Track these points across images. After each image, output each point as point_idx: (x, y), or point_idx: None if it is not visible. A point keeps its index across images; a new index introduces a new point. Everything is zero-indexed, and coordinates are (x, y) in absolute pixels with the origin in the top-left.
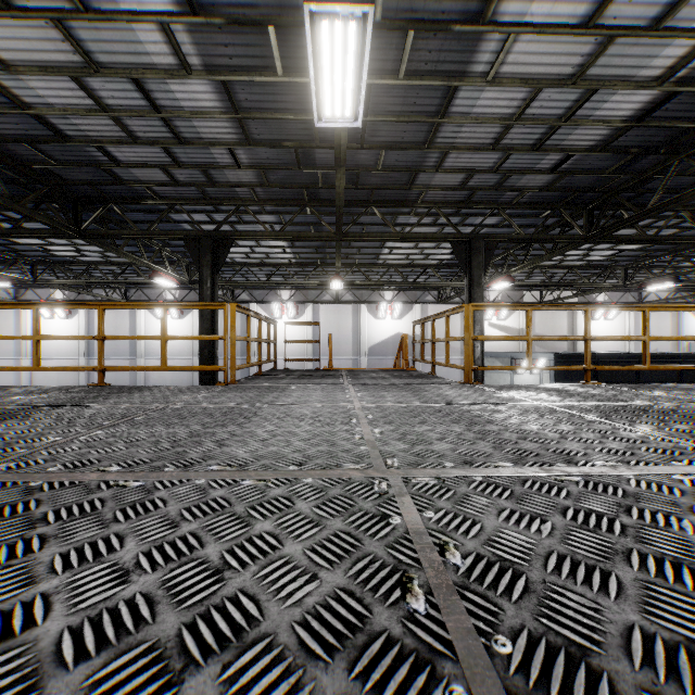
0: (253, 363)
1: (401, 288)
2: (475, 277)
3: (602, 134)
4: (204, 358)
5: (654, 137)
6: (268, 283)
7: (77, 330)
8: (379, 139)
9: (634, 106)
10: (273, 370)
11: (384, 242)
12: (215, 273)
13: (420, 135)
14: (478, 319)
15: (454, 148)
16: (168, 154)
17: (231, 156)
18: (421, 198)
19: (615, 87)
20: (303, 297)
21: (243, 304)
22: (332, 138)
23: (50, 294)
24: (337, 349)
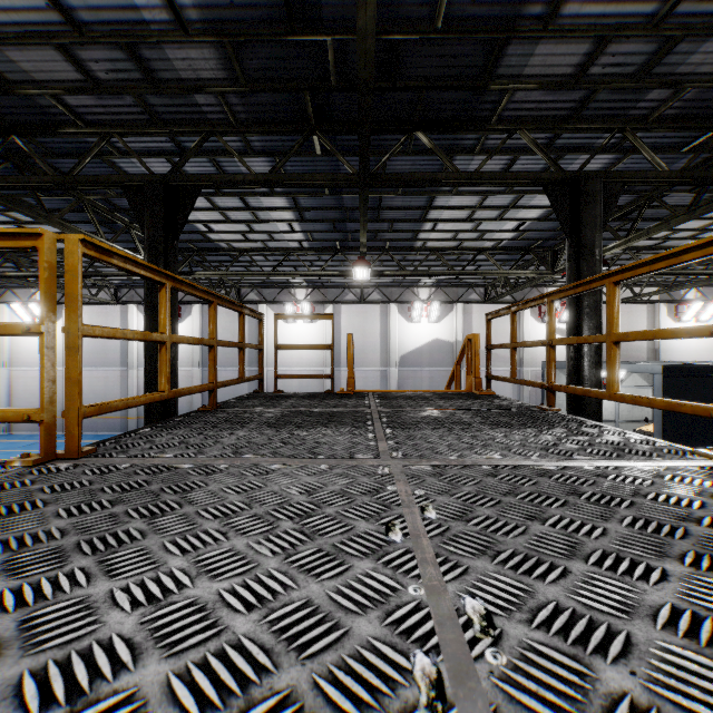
0: (182, 389)
1: (439, 284)
2: (587, 240)
3: None
4: (152, 374)
5: None
6: (274, 275)
7: (62, 336)
8: None
9: None
10: (252, 395)
11: (428, 210)
12: (170, 239)
13: None
14: (593, 310)
15: None
16: None
17: (165, 3)
18: (500, 110)
19: None
20: (321, 296)
21: (251, 305)
22: None
23: (31, 295)
24: (362, 358)
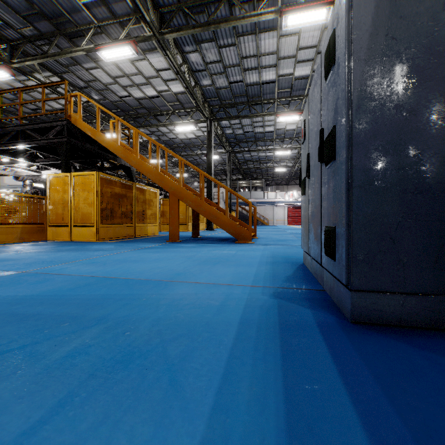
0: None
1: None
2: None
3: (50, 108)
4: None
5: (63, 116)
6: None
7: None
8: None
9: (59, 107)
10: None
11: None
12: None
13: None
14: None
15: None
16: None
17: None
18: None
19: (54, 101)
20: None
21: None
22: None
23: None
24: None
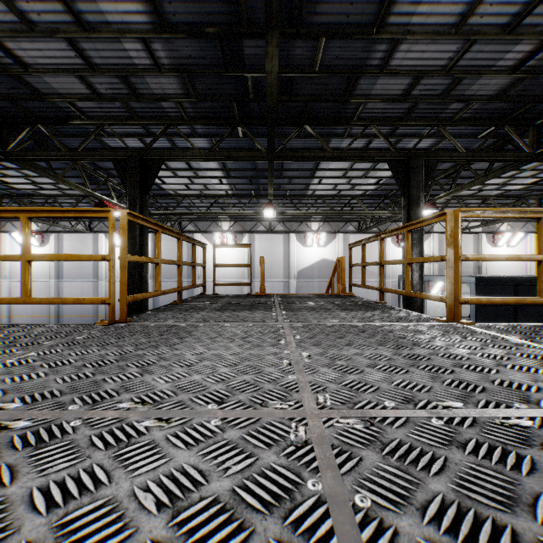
0: (166, 290)
1: (325, 219)
2: (414, 197)
3: None
4: (132, 283)
5: None
6: (207, 213)
7: None
8: (319, 20)
9: None
10: (199, 296)
11: (315, 171)
12: (144, 194)
13: (370, 11)
14: (417, 242)
15: (408, 32)
16: (76, 51)
17: (149, 55)
18: (358, 113)
19: None
20: (241, 227)
21: (189, 234)
22: (263, 19)
23: None
24: (270, 272)
